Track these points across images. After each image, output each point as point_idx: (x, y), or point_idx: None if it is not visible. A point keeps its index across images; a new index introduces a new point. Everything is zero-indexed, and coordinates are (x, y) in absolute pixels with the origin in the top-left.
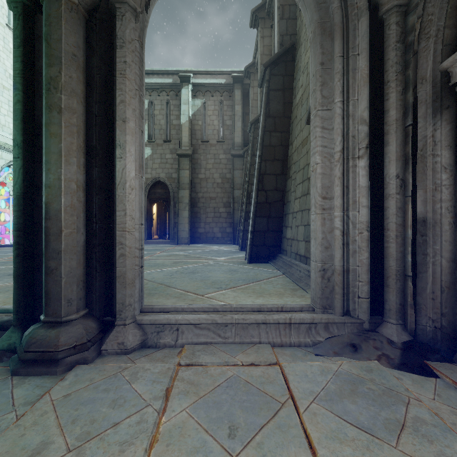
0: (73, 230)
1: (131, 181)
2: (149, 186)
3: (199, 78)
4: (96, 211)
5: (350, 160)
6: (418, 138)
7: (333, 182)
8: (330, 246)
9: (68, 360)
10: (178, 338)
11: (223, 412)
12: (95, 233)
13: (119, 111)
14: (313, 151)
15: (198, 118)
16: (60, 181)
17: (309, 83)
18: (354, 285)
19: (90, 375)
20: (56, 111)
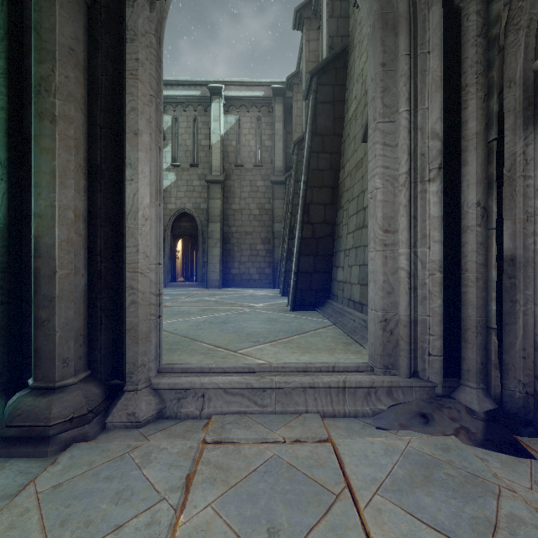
0: (70, 272)
1: (145, 210)
2: (173, 218)
3: (233, 90)
4: (101, 247)
5: (418, 184)
6: (505, 156)
7: (396, 211)
8: (394, 291)
9: (63, 437)
10: (203, 406)
11: (259, 508)
12: (99, 275)
13: (130, 121)
14: (372, 173)
15: (231, 138)
16: (53, 209)
17: (365, 93)
18: (424, 339)
19: (89, 457)
20: (48, 119)
